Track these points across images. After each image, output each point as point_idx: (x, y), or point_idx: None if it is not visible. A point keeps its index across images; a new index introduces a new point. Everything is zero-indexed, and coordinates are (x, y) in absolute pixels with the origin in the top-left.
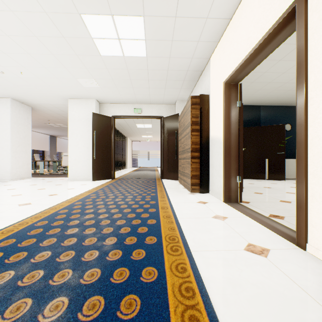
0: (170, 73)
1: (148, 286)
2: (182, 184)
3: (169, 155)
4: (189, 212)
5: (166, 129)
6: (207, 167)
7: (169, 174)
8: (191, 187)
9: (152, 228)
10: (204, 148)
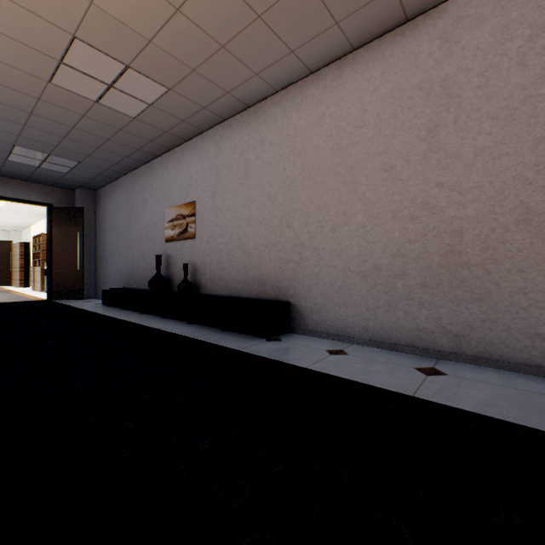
0: (6, 225)
1: (2, 291)
2: (16, 286)
3: (5, 268)
4: (15, 289)
5: (2, 249)
6: (30, 275)
7: (5, 282)
8: (20, 285)
9: (0, 290)
10: (28, 267)
